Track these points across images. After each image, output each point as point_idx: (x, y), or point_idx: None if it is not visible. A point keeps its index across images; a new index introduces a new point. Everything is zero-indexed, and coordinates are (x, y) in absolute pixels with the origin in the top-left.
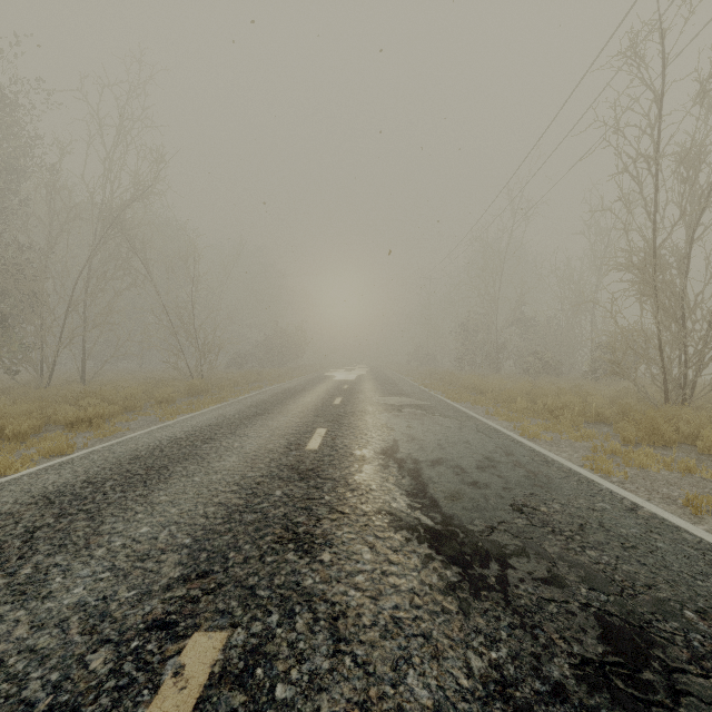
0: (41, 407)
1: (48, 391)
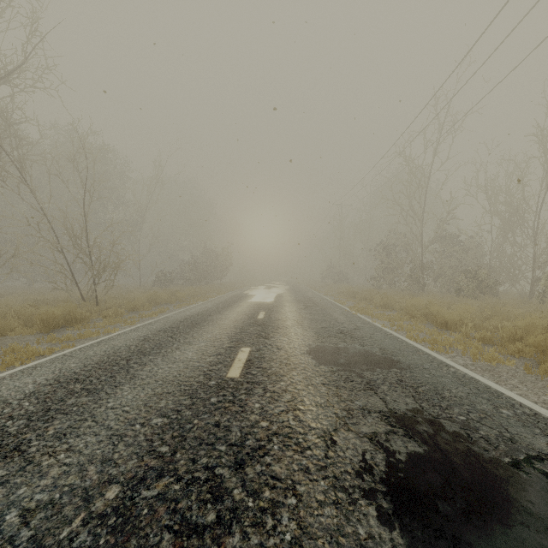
0: None
1: None
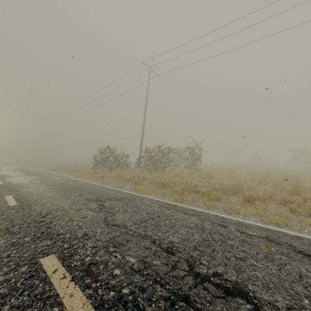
0: None
1: None
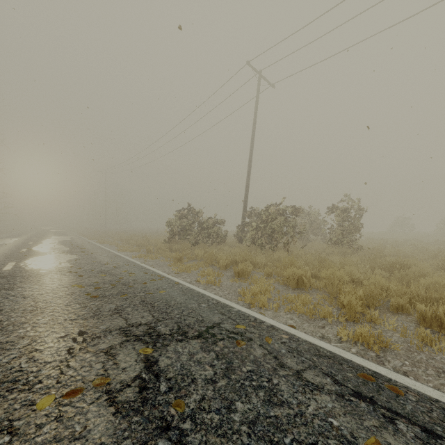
0: None
1: None
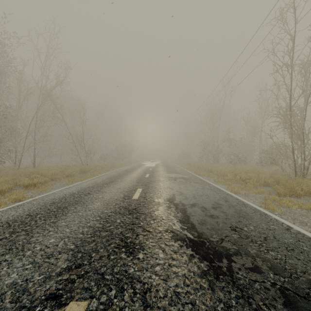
0: (13, 178)
1: (17, 171)
